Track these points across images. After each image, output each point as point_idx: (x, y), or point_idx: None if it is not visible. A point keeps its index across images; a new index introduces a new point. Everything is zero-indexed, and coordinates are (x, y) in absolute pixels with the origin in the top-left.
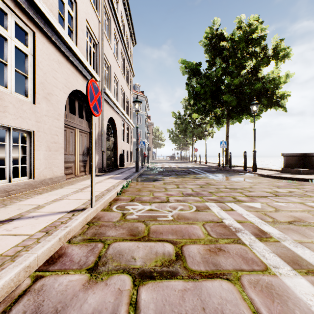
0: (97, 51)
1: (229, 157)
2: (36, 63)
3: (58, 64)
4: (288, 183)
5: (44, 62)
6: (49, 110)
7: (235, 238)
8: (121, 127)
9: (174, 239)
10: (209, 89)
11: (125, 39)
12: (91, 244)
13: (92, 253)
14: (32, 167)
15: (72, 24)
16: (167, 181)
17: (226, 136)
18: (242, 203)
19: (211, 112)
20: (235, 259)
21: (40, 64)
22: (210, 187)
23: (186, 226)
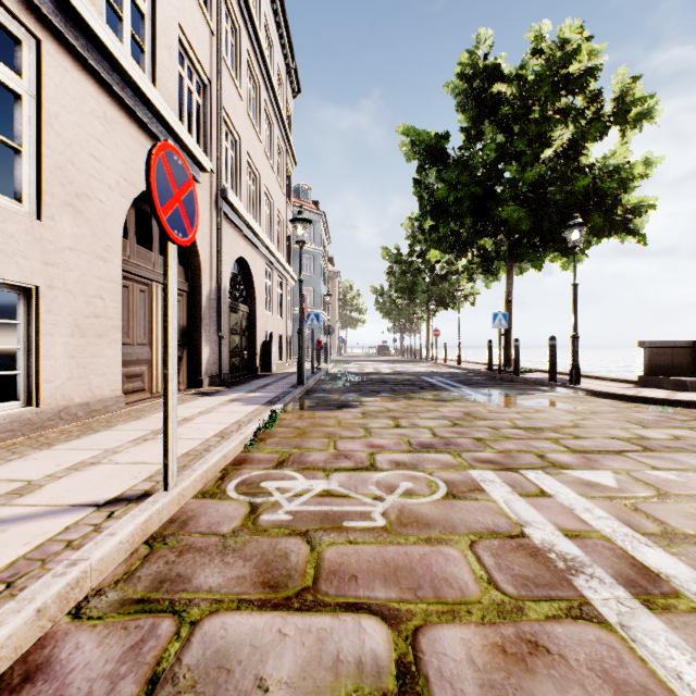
0: (208, 102)
1: (515, 349)
2: (44, 118)
3: (104, 124)
4: (662, 413)
5: (66, 116)
6: (81, 236)
7: (572, 596)
8: (265, 280)
9: (393, 600)
10: (468, 192)
11: (275, 79)
12: (138, 623)
13: (134, 663)
14: (33, 377)
15: (143, 33)
16: (371, 409)
17: (507, 301)
18: (564, 473)
19: (472, 247)
20: (592, 693)
21: (57, 121)
22: (475, 424)
23: (423, 550)
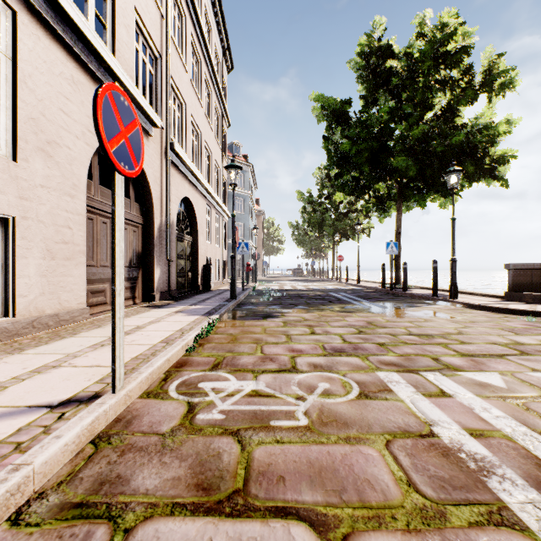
0: (159, 72)
1: (404, 271)
2: (19, 76)
3: (71, 85)
4: (528, 322)
5: (39, 76)
6: (52, 176)
7: (490, 500)
8: (205, 216)
9: (319, 504)
10: (367, 146)
11: (213, 57)
12: (74, 531)
13: None
14: (9, 293)
15: (105, 13)
16: (290, 319)
17: (397, 232)
18: (458, 375)
19: (369, 190)
20: None
21: (30, 80)
22: (377, 331)
23: (344, 450)
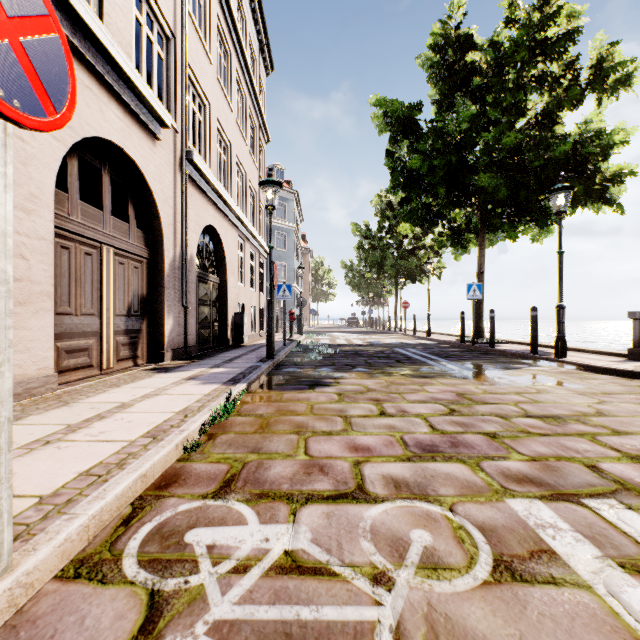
0: (171, 57)
1: (490, 320)
2: None
3: None
4: None
5: None
6: None
7: None
8: (237, 251)
9: None
10: (443, 161)
11: (247, 52)
12: None
13: None
14: None
15: None
16: (348, 388)
17: (479, 272)
18: None
19: (443, 219)
20: None
21: None
22: (477, 410)
23: None
